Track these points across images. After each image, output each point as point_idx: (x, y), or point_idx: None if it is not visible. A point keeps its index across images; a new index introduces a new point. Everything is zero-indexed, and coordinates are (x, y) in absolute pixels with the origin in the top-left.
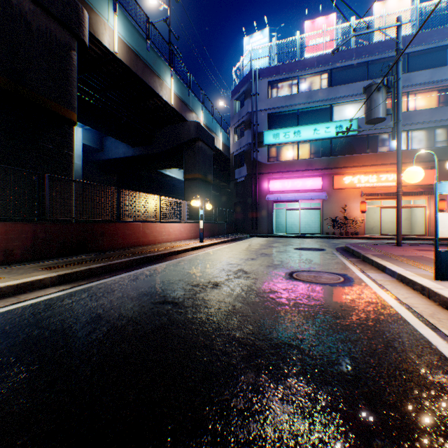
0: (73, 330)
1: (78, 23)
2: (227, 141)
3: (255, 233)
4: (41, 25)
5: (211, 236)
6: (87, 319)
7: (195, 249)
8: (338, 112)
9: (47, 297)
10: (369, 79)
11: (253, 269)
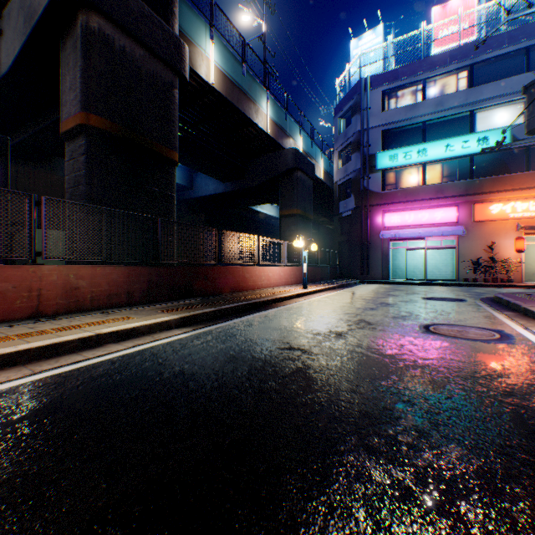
0: (217, 366)
1: (180, 60)
2: (329, 167)
3: (365, 279)
4: (149, 69)
5: (312, 281)
6: (225, 358)
7: (299, 296)
8: (481, 119)
9: (176, 338)
10: (529, 70)
11: (377, 320)
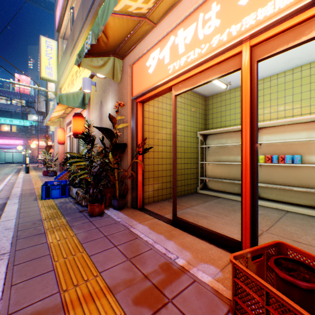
0: None
1: None
2: None
3: None
4: None
5: None
6: None
7: None
8: (32, 116)
9: None
10: None
11: None
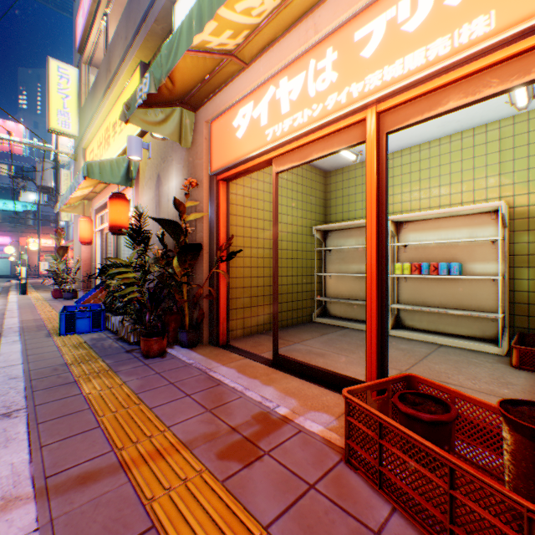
0: None
1: None
2: None
3: None
4: None
5: None
6: None
7: None
8: (26, 195)
9: None
10: None
11: None
